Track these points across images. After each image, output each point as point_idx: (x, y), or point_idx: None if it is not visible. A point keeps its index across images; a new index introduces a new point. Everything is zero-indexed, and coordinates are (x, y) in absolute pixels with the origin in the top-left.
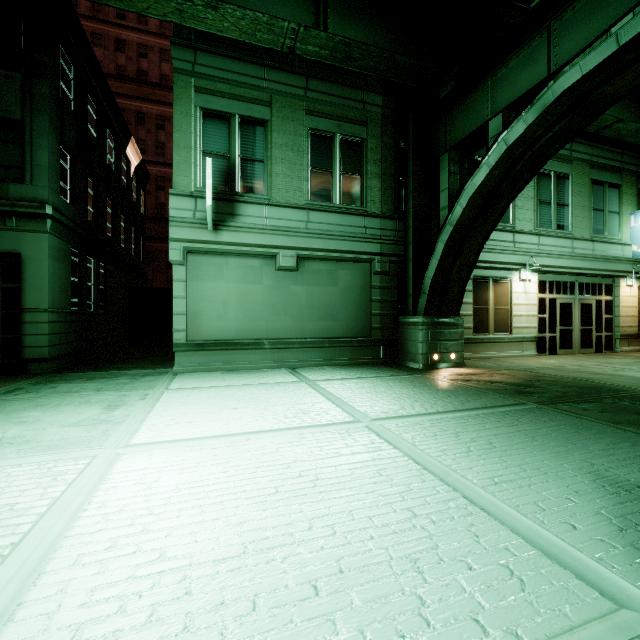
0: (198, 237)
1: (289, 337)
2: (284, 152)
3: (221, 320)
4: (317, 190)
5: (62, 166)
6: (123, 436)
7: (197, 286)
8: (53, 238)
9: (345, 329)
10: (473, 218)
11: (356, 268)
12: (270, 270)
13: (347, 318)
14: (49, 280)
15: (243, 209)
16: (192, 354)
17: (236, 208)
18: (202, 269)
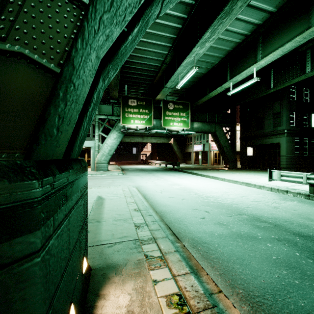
0: None
1: None
2: None
3: None
4: None
5: (291, 117)
6: None
7: None
8: (287, 137)
9: None
10: None
11: None
12: None
13: None
14: (286, 148)
15: None
16: None
17: None
18: None
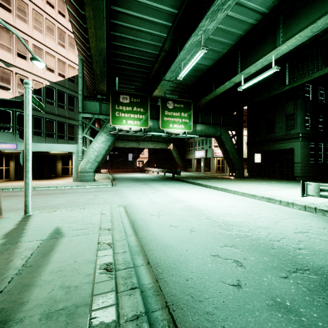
0: None
1: None
2: None
3: None
4: None
5: (306, 119)
6: (294, 188)
7: None
8: (302, 142)
9: None
10: None
11: None
12: None
13: None
14: (300, 154)
15: None
16: None
17: None
18: None
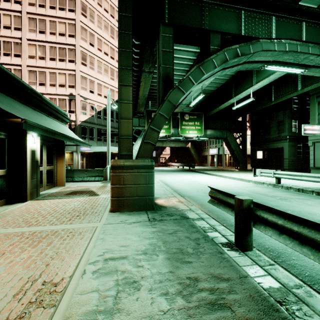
0: (316, 138)
1: None
2: None
3: None
4: None
5: (294, 124)
6: None
7: (317, 151)
8: (289, 142)
9: None
10: None
11: None
12: None
13: None
14: (288, 152)
15: None
16: (315, 170)
17: None
18: (319, 146)
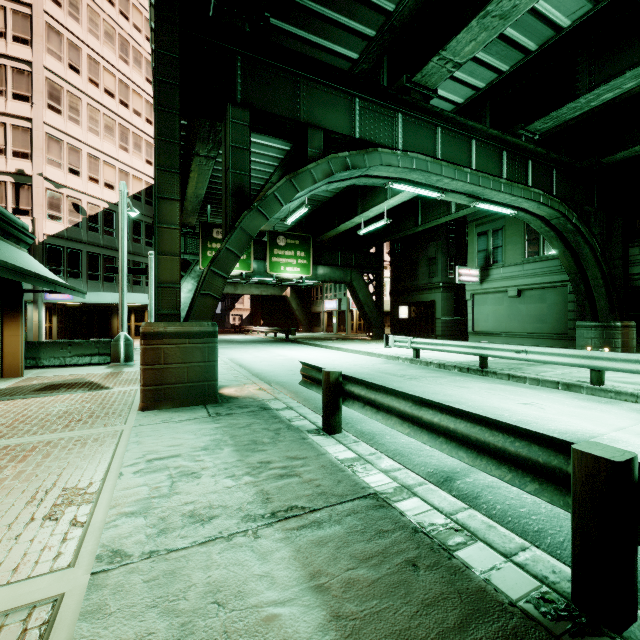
0: (475, 288)
1: (516, 332)
2: (511, 238)
3: (486, 323)
4: (529, 251)
5: (450, 264)
6: None
7: (477, 308)
8: (444, 293)
9: (551, 329)
10: (573, 261)
11: (559, 291)
12: (507, 298)
13: (552, 322)
14: (442, 308)
15: (492, 272)
16: (474, 337)
17: (489, 272)
18: (479, 301)
